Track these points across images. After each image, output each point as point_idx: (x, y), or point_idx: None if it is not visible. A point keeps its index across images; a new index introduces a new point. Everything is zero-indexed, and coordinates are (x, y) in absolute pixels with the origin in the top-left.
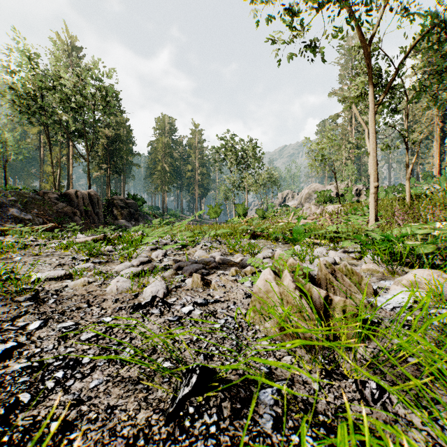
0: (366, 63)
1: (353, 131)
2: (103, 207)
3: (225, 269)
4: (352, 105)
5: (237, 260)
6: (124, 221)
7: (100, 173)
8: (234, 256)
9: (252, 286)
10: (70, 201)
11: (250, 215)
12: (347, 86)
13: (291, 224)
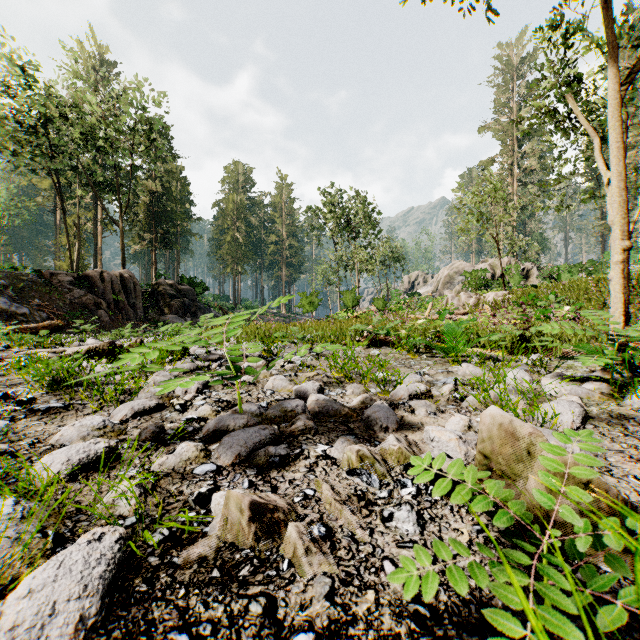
0: (606, 4)
1: (514, 184)
2: (144, 295)
3: (330, 433)
4: (513, 144)
5: (353, 401)
6: (175, 316)
7: (142, 246)
8: (345, 389)
9: (422, 534)
10: (93, 287)
11: (363, 308)
12: (506, 117)
13: (437, 322)
